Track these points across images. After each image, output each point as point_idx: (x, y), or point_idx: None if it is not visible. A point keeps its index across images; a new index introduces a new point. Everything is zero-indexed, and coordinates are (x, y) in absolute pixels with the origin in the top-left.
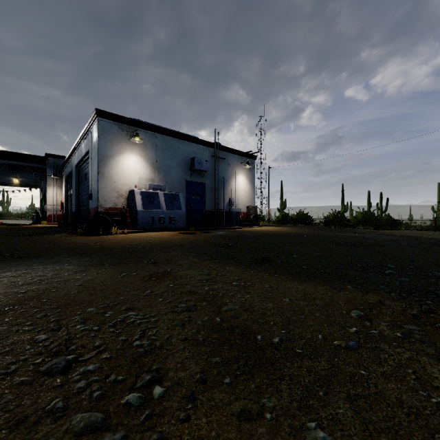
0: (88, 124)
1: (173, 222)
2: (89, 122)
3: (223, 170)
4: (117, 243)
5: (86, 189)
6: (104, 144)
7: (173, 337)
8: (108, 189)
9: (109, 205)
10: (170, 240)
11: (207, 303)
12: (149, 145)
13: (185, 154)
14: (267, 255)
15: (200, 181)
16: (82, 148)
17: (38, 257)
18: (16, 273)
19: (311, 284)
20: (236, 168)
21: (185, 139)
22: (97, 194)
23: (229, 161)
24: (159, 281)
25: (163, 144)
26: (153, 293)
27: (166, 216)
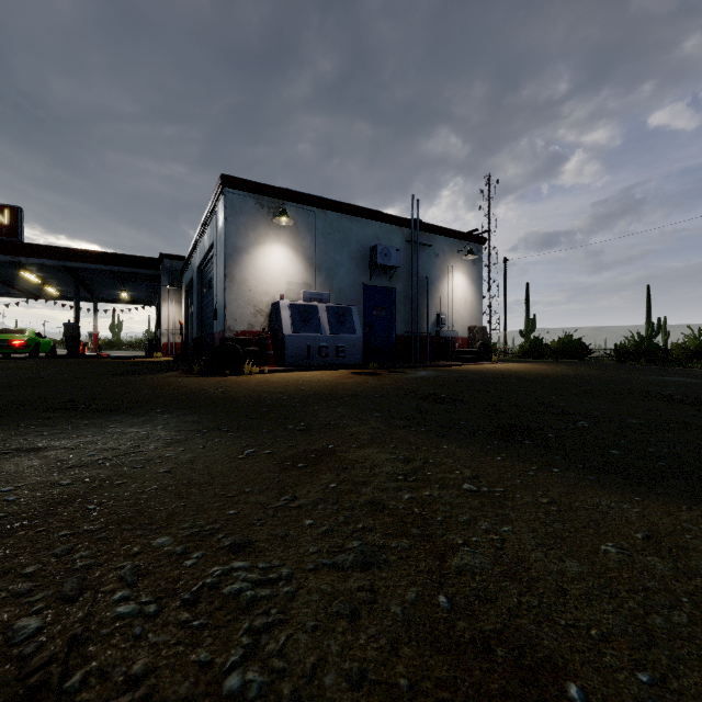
0: (211, 202)
1: (342, 354)
2: (212, 197)
3: (427, 266)
4: (249, 390)
5: (210, 303)
6: (233, 230)
7: (328, 667)
8: (240, 302)
9: (242, 327)
10: (335, 385)
11: (412, 542)
12: (303, 228)
13: (361, 240)
14: (522, 420)
15: (386, 284)
16: (205, 241)
17: (124, 411)
18: (74, 442)
19: (655, 503)
20: (448, 261)
21: (361, 216)
22: (223, 311)
23: (438, 249)
24: (311, 472)
25: (325, 226)
26: (295, 504)
27: (330, 345)
